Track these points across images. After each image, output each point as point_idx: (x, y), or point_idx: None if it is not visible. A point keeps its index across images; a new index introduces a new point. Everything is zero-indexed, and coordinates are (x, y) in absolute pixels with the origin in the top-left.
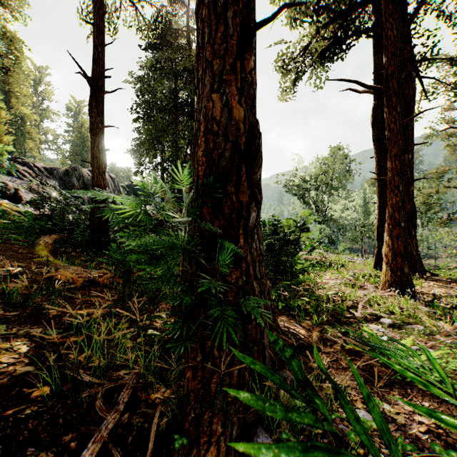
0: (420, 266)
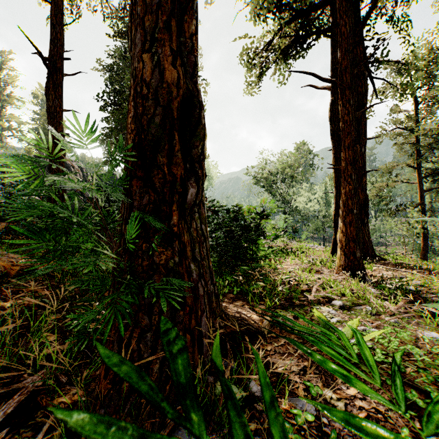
0: (371, 252)
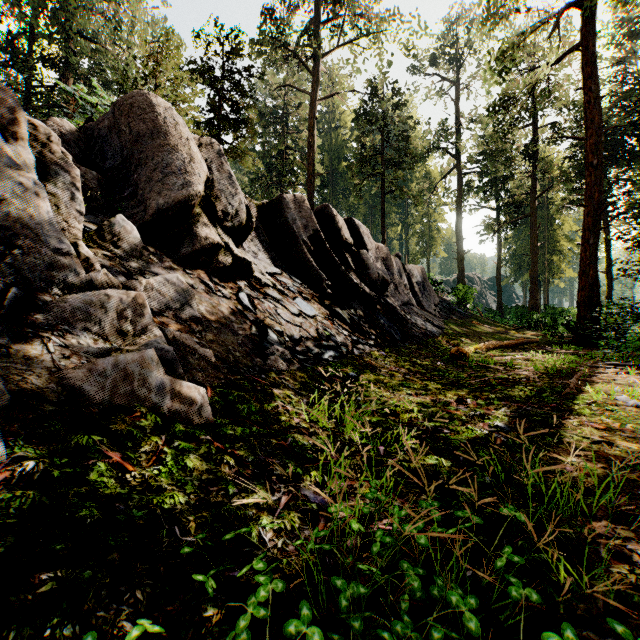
0: None
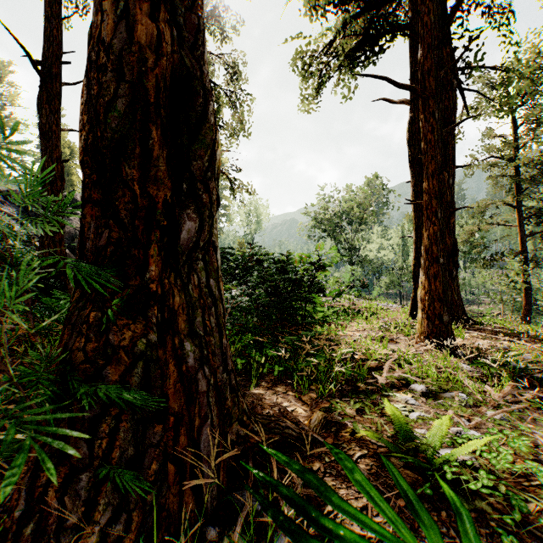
0: (462, 313)
